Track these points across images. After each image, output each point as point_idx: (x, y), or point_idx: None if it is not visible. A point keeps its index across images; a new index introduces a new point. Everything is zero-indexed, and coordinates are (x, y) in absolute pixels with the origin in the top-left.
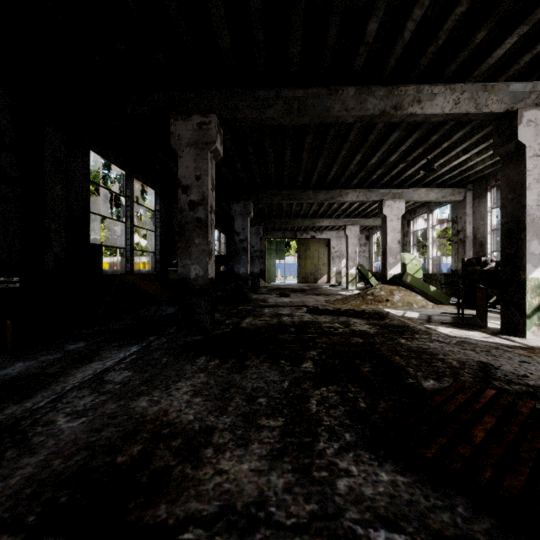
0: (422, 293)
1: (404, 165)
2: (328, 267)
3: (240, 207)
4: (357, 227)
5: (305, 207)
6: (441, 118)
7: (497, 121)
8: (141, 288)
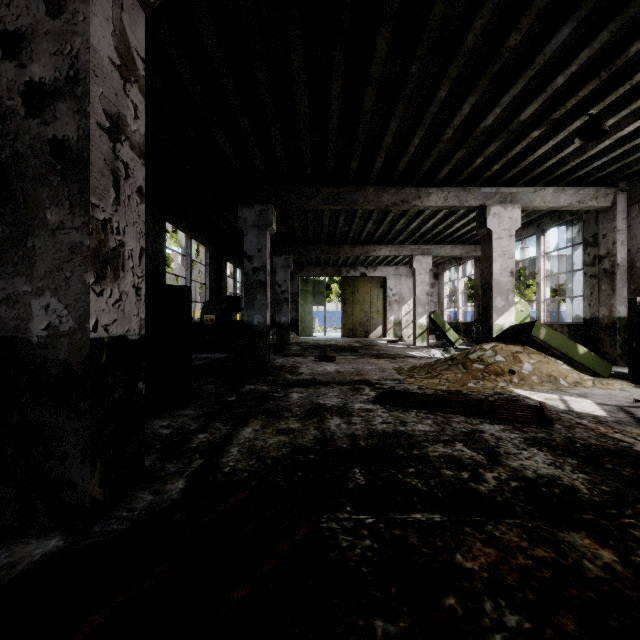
0: (562, 357)
1: (534, 138)
2: (384, 316)
3: (254, 215)
4: (429, 258)
5: (356, 227)
6: None
7: None
8: None
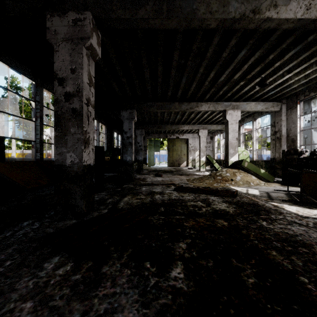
0: (255, 174)
1: (243, 84)
2: (187, 157)
3: (127, 114)
4: (206, 130)
5: (173, 117)
6: (292, 25)
7: None
8: (4, 175)
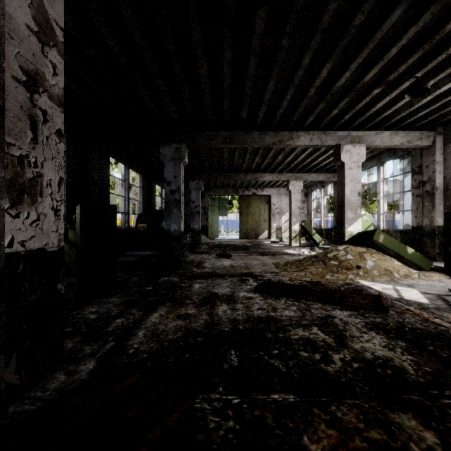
0: (396, 255)
1: (375, 94)
2: (269, 223)
3: (172, 151)
4: (300, 182)
5: (248, 160)
6: None
7: None
8: None
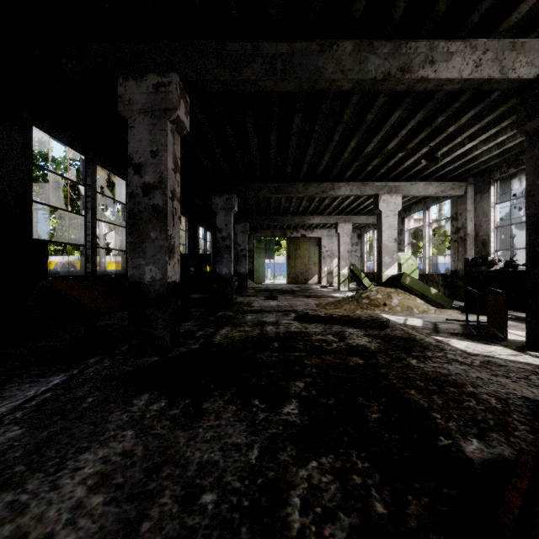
0: (422, 296)
1: (403, 155)
2: (319, 267)
3: (223, 201)
4: (349, 225)
5: (295, 204)
6: (457, 85)
7: (514, 99)
8: (70, 296)
